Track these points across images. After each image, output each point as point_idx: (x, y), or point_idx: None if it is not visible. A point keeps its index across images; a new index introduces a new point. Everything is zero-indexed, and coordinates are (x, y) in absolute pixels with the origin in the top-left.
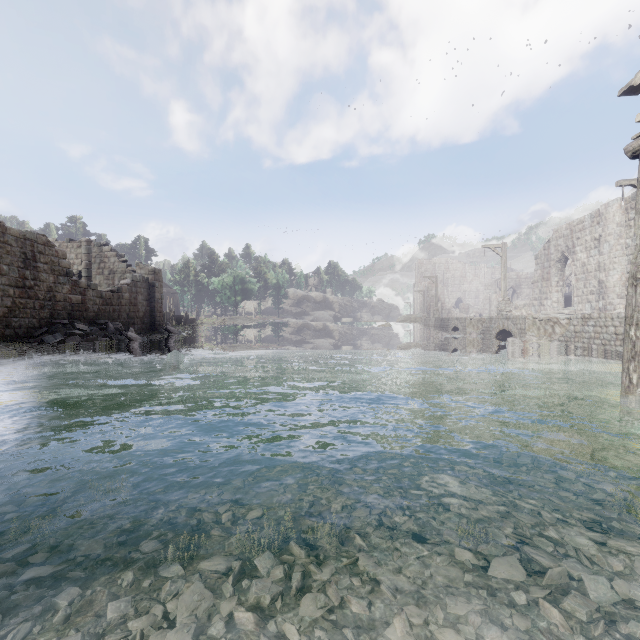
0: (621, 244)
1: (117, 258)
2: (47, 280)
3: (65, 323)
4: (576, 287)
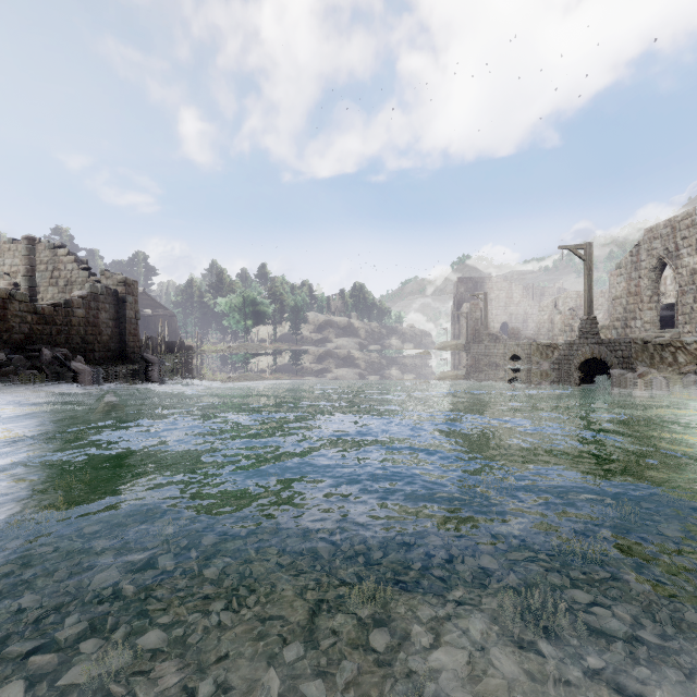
0: None
1: (76, 264)
2: None
3: None
4: (681, 302)
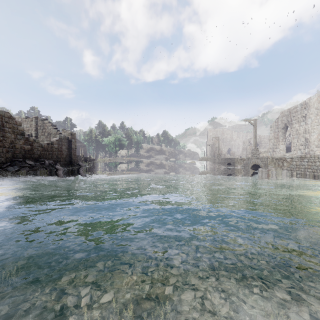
0: (318, 119)
1: (52, 126)
2: (10, 137)
3: (20, 160)
4: (293, 142)
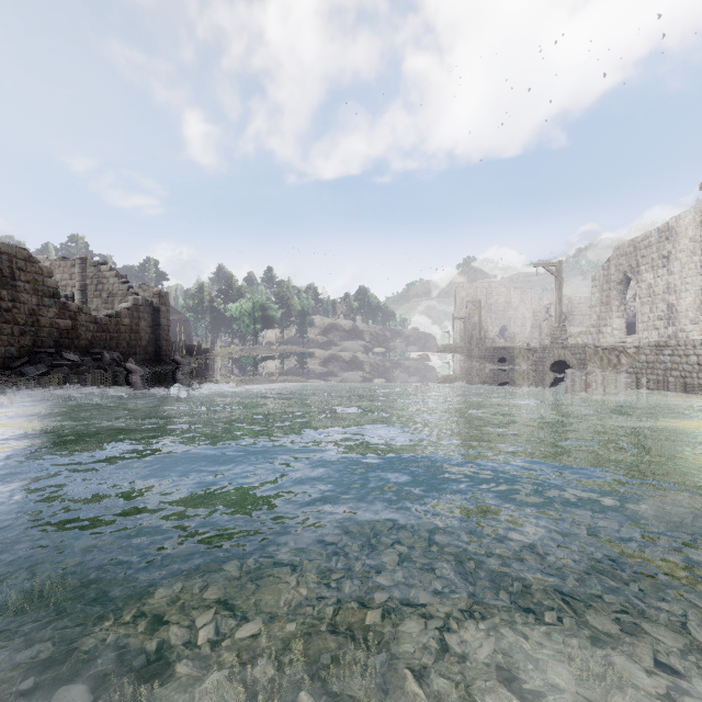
0: (695, 262)
1: (117, 279)
2: (29, 302)
3: (51, 352)
4: (641, 312)
